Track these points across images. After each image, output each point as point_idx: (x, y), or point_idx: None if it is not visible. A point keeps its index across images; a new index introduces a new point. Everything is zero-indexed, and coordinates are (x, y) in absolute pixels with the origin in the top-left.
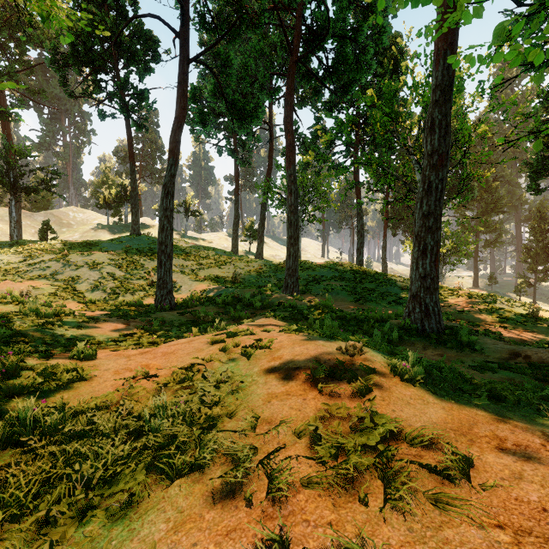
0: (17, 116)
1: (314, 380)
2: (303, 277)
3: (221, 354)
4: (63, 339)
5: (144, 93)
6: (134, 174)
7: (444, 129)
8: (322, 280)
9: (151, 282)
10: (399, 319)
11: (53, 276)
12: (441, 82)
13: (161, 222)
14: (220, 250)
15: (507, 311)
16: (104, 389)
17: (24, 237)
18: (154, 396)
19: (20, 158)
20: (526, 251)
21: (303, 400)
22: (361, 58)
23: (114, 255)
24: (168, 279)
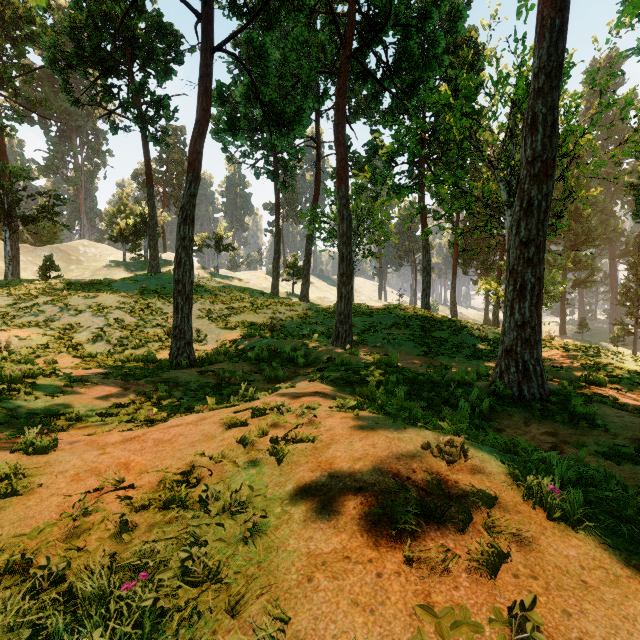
0: (13, 130)
1: (392, 520)
2: (357, 324)
3: (239, 449)
4: (25, 413)
5: (164, 99)
6: (152, 199)
7: (550, 126)
8: (381, 327)
9: (169, 331)
10: (482, 379)
11: (47, 323)
12: (546, 63)
13: (178, 255)
14: (257, 292)
15: (618, 368)
16: (43, 512)
17: (24, 275)
18: (117, 534)
19: (16, 180)
20: (624, 293)
21: (376, 577)
22: (430, 52)
23: (125, 297)
24: (186, 327)
